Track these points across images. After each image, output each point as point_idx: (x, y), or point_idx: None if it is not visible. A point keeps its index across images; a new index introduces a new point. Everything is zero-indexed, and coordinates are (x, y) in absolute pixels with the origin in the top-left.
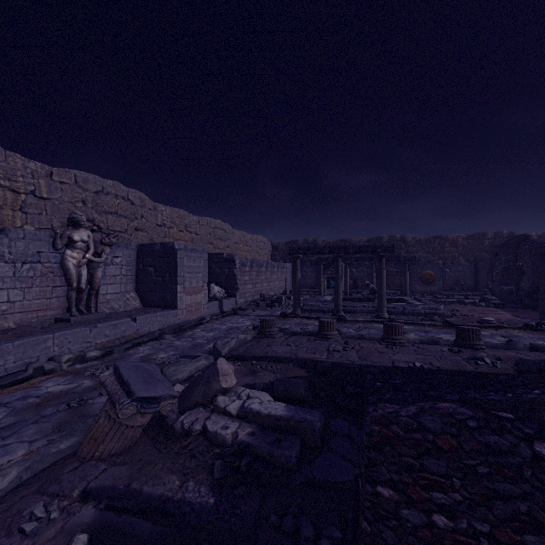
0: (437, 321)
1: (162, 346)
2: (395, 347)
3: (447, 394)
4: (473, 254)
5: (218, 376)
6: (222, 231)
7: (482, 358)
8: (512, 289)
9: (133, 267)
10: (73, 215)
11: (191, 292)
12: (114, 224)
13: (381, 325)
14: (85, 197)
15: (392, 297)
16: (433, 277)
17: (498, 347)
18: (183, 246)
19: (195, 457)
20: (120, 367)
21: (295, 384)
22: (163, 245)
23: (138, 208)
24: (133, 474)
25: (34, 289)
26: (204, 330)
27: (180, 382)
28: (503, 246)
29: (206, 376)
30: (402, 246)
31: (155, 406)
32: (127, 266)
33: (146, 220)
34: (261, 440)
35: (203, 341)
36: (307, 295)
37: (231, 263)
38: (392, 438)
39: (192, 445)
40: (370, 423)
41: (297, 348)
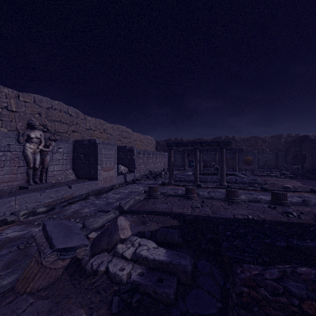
0: (257, 187)
1: (87, 204)
2: (234, 204)
3: (277, 241)
4: (274, 147)
5: (118, 230)
6: (126, 133)
7: (291, 213)
8: (298, 167)
9: (70, 154)
10: (30, 121)
11: (106, 170)
12: (59, 128)
13: (222, 190)
14: (40, 111)
15: (228, 172)
16: (252, 160)
17: (298, 204)
18: (101, 141)
19: (99, 293)
20: (46, 225)
21: (171, 233)
22: (89, 141)
23: (74, 118)
24: (52, 308)
25: (5, 168)
26: (114, 193)
27: (95, 230)
28: (293, 142)
29: (109, 230)
30: (233, 142)
31: (72, 253)
32: (67, 153)
33: (80, 125)
34: (148, 280)
35: (113, 200)
36: (177, 171)
37: (131, 152)
38: (260, 300)
39: (98, 282)
40: (240, 285)
41: (172, 205)
